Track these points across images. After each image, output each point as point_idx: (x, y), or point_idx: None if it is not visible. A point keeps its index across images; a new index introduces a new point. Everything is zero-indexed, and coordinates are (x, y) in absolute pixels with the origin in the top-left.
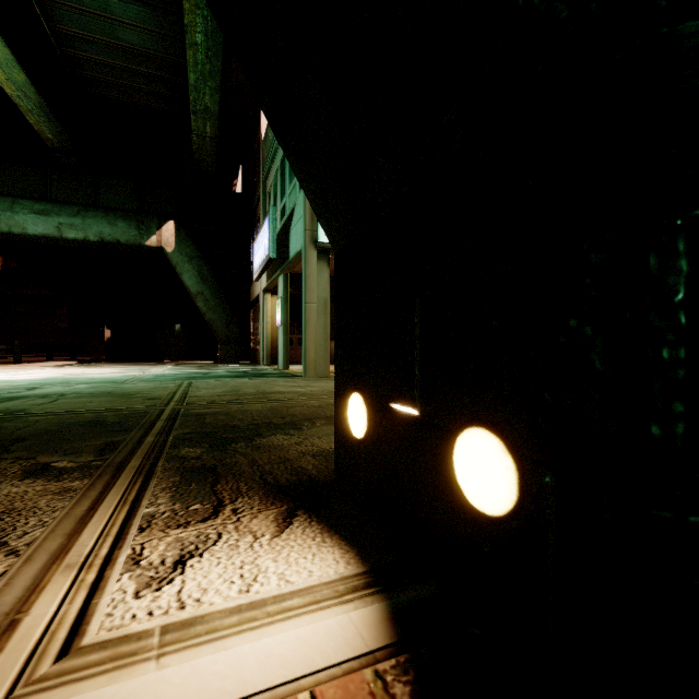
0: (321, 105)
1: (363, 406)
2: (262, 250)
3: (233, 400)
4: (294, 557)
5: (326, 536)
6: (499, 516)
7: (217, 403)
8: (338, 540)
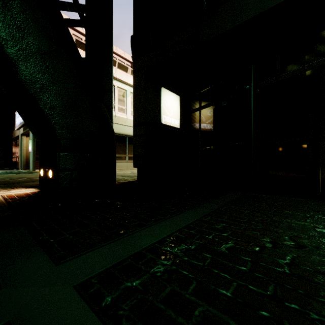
0: (34, 127)
1: (42, 171)
2: (21, 118)
3: (9, 179)
4: (28, 189)
5: (34, 188)
6: (51, 177)
7: (3, 180)
8: (36, 188)
